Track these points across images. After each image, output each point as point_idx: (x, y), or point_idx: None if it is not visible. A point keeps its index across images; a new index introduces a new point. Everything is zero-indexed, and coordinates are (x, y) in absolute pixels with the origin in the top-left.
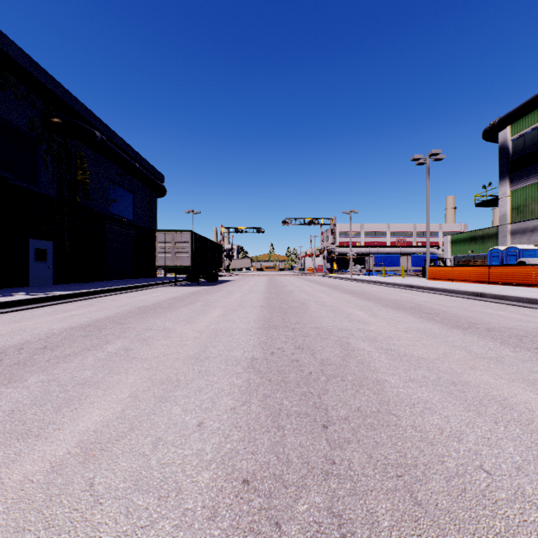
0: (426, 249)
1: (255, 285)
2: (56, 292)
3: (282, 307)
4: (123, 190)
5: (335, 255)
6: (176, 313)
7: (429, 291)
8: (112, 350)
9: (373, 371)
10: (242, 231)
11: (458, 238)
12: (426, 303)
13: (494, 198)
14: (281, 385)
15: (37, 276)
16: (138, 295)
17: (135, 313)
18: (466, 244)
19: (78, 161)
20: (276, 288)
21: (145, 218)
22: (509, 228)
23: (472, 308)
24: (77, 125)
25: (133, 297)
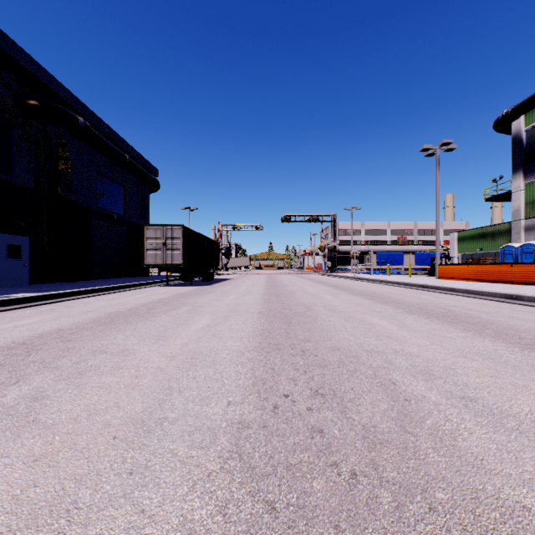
0: (436, 246)
1: (252, 285)
2: (19, 295)
3: (284, 313)
4: (112, 183)
5: (336, 253)
6: (150, 324)
7: (448, 292)
8: (9, 401)
9: (477, 467)
10: (240, 229)
11: (466, 235)
12: (456, 307)
13: (506, 193)
14: (298, 532)
15: (10, 275)
16: (118, 297)
17: (99, 322)
18: (475, 241)
19: (59, 150)
20: (276, 288)
21: (137, 214)
22: (523, 224)
23: (519, 316)
24: (56, 108)
25: (111, 299)
